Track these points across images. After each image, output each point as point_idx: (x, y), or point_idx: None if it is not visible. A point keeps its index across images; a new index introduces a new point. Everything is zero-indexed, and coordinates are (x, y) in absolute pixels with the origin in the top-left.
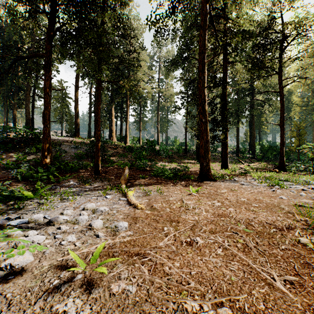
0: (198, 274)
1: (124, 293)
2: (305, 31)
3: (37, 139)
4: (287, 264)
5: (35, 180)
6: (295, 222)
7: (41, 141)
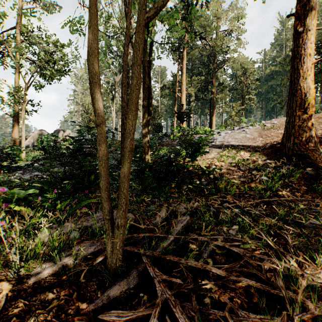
0: None
1: None
2: None
3: None
4: None
5: None
6: None
7: None
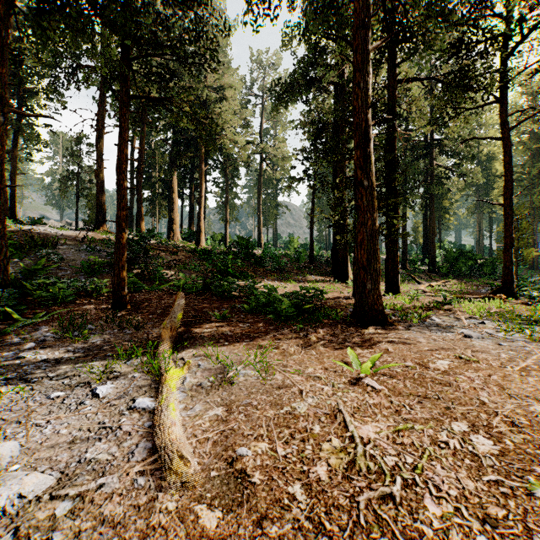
0: None
1: None
2: None
3: None
4: None
5: None
6: None
7: (18, 236)
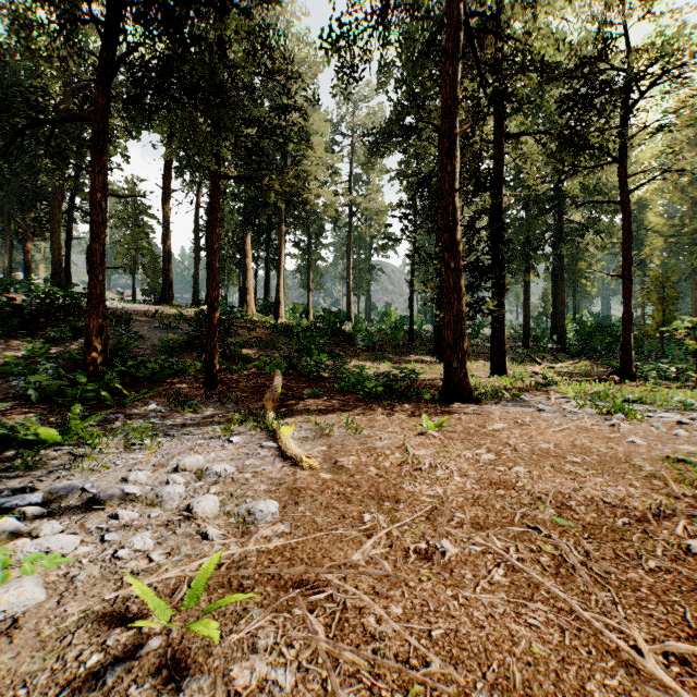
0: (450, 635)
1: (265, 689)
2: (679, 65)
3: (76, 308)
4: (665, 608)
5: (69, 402)
6: (670, 499)
7: None
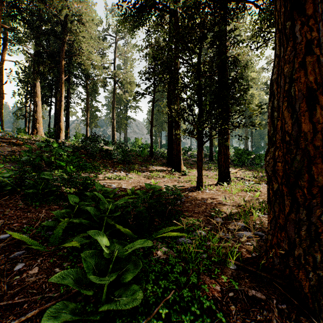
0: None
1: None
2: None
3: None
4: None
5: None
6: None
7: None
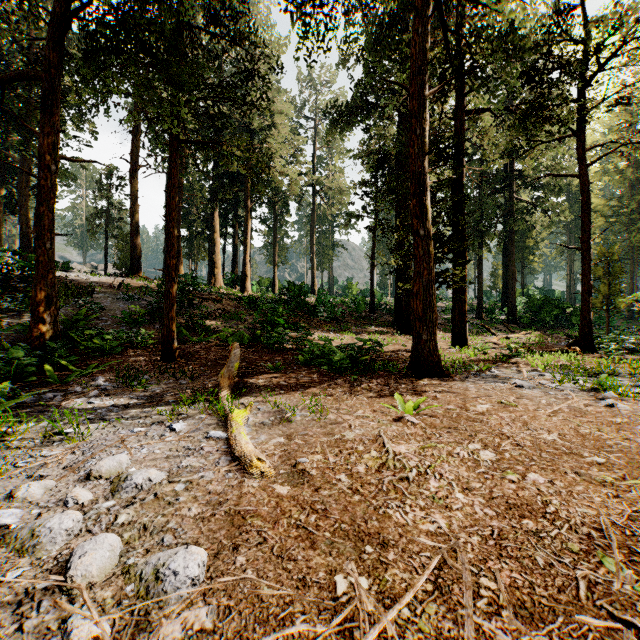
0: None
1: None
2: None
3: None
4: None
5: (6, 378)
6: None
7: None
